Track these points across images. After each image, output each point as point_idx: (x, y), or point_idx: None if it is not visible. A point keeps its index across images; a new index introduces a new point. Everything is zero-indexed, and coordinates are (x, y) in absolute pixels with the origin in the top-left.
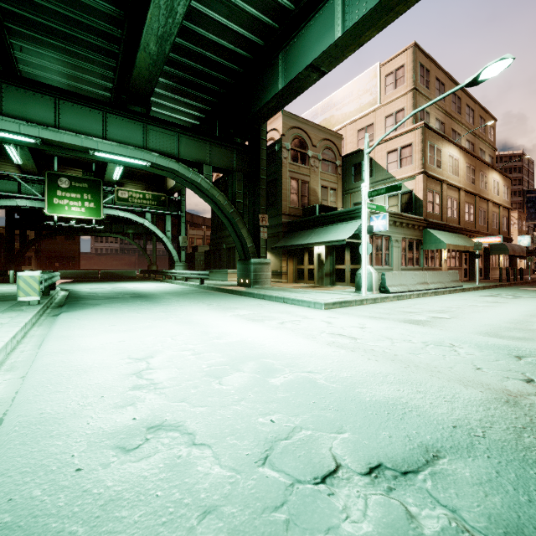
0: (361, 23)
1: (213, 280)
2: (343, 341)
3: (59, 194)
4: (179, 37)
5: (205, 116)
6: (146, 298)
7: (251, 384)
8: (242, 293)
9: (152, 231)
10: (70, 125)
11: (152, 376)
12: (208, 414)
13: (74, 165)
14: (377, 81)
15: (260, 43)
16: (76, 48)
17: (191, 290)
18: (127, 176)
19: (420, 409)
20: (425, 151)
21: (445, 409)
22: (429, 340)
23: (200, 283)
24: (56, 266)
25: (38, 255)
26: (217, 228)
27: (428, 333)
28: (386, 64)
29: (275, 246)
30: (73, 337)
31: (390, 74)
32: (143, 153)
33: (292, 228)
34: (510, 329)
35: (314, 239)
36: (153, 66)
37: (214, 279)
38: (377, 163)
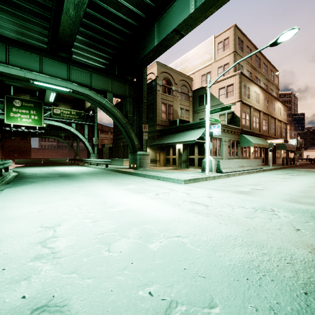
0: (207, 2)
1: (114, 165)
2: (199, 208)
3: (14, 110)
4: (91, 9)
5: (109, 63)
6: (68, 177)
7: (134, 251)
8: (131, 173)
9: (75, 134)
10: (17, 63)
11: (54, 244)
12: (94, 287)
13: (24, 92)
14: (213, 46)
15: (142, 16)
16: (22, 13)
17: (99, 171)
18: (60, 100)
19: (272, 274)
20: (241, 88)
21: (290, 272)
22: (256, 206)
23: (105, 167)
24: (15, 156)
25: (3, 149)
26: (117, 133)
27: (253, 201)
28: (218, 36)
29: (152, 144)
30: (4, 209)
31: (220, 42)
32: (67, 83)
33: (163, 133)
34: (303, 197)
35: (176, 140)
36: (73, 25)
37: (115, 164)
38: (213, 95)
